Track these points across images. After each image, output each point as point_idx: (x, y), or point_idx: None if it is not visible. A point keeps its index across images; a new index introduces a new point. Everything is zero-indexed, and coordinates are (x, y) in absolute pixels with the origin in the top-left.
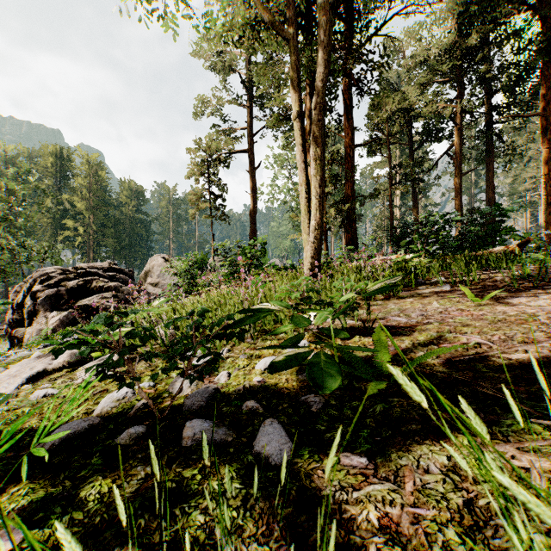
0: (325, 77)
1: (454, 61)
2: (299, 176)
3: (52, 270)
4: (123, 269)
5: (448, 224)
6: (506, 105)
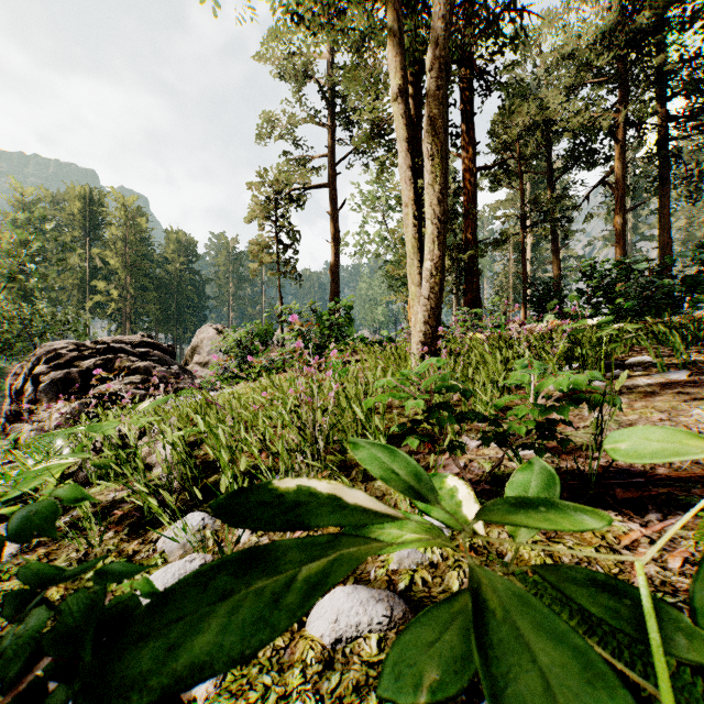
0: (451, 11)
1: (615, 51)
2: (403, 191)
3: (63, 345)
4: (160, 344)
5: (625, 275)
6: (690, 112)
